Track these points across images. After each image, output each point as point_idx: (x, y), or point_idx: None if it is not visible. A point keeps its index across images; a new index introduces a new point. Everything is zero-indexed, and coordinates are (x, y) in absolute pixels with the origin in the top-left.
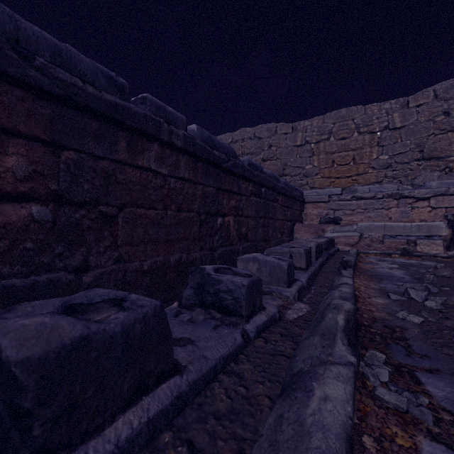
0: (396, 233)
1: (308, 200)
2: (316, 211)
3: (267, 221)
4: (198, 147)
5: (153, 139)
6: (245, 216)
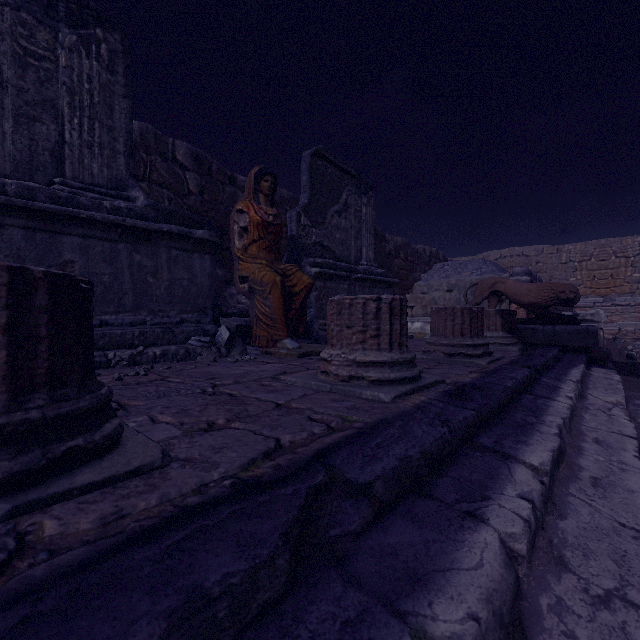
0: None
1: (576, 305)
2: None
3: None
4: None
5: None
6: None
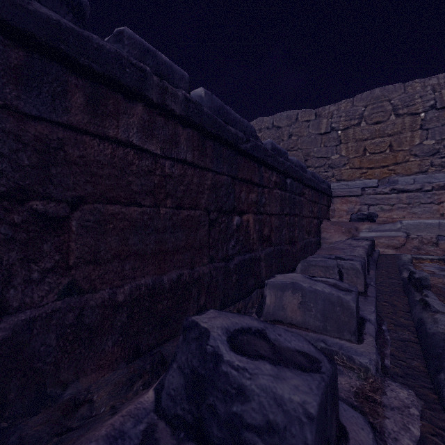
0: None
1: (336, 194)
2: (345, 206)
3: (292, 219)
4: (207, 118)
5: (135, 97)
6: (267, 213)
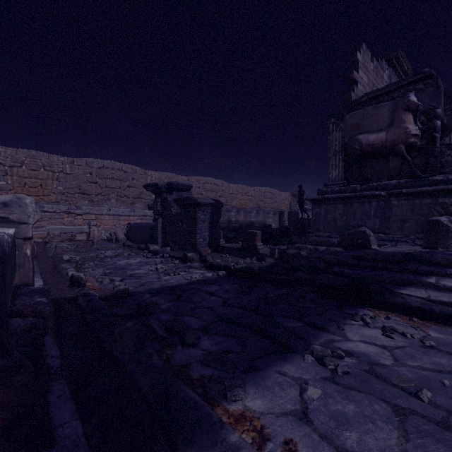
0: (67, 231)
1: None
2: None
3: None
4: None
5: None
6: None
